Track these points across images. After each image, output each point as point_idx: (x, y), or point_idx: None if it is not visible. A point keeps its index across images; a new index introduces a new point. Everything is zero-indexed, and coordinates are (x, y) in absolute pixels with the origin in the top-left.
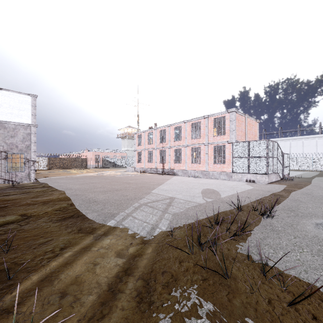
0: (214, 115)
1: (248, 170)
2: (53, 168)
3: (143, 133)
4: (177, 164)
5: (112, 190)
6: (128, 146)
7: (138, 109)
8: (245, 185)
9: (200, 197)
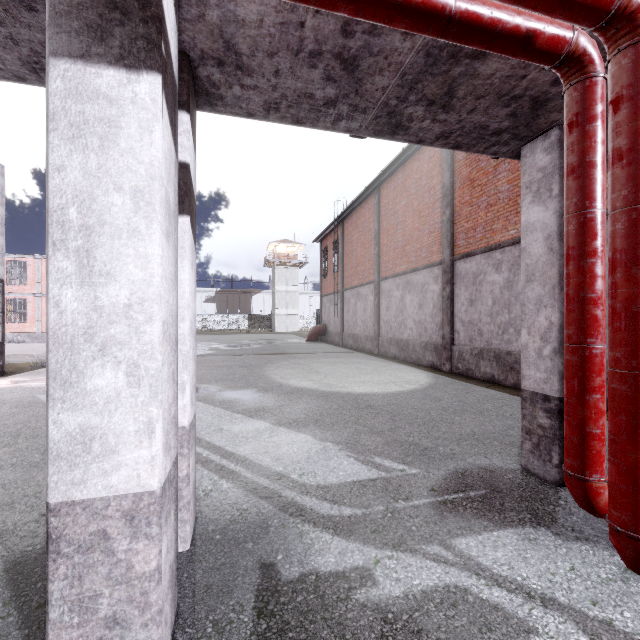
0: None
1: None
2: None
3: None
4: None
5: None
6: None
7: None
8: None
9: None
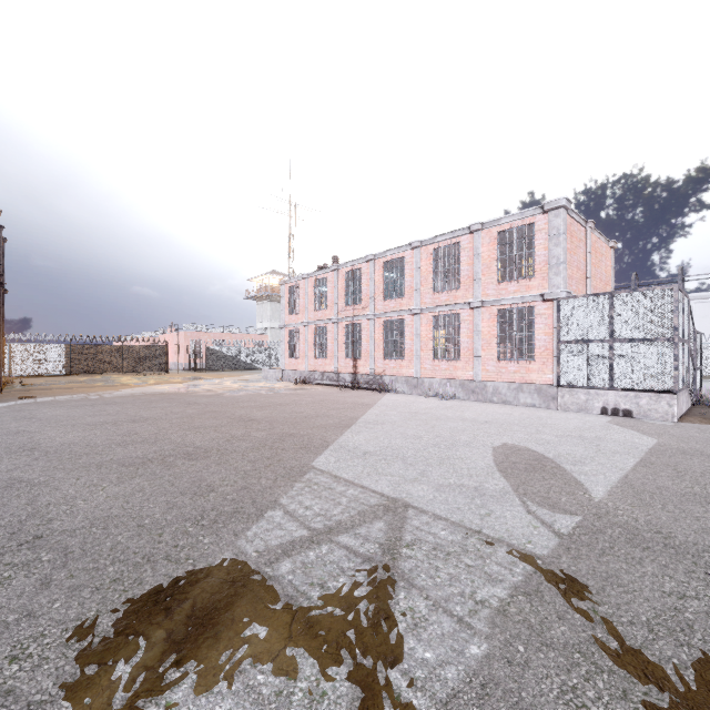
0: (499, 223)
1: (608, 379)
2: (81, 371)
3: (302, 281)
4: (392, 361)
5: (172, 455)
6: (271, 319)
7: (289, 220)
8: (617, 431)
9: (509, 500)
